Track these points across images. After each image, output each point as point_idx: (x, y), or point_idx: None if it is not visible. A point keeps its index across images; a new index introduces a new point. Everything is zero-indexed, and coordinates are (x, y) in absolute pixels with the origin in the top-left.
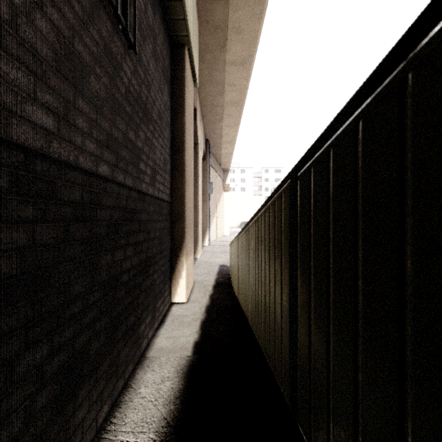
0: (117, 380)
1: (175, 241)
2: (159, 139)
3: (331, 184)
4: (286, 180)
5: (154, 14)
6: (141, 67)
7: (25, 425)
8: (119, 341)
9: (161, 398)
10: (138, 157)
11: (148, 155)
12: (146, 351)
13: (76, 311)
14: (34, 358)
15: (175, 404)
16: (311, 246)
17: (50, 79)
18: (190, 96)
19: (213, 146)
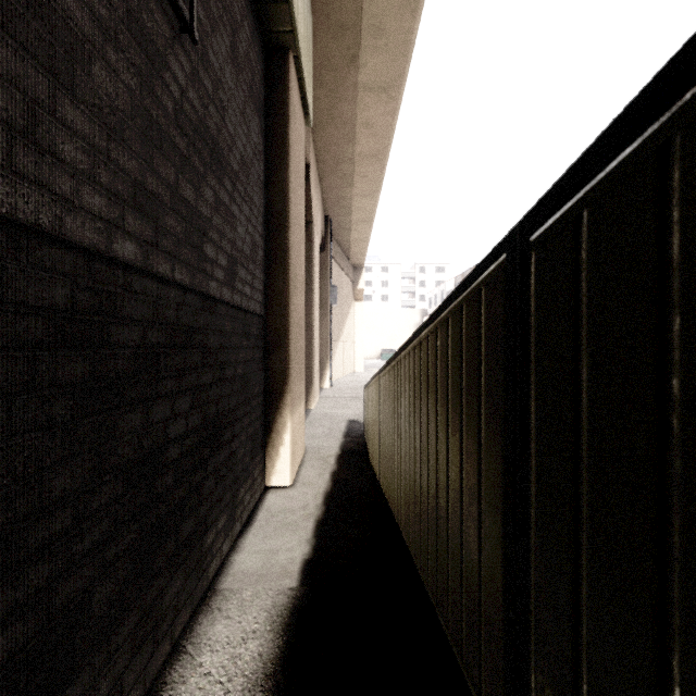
0: (157, 644)
1: (273, 382)
2: (244, 206)
3: (676, 236)
4: (495, 257)
5: None
6: (208, 73)
7: None
8: (160, 571)
9: (239, 675)
10: (201, 232)
11: (222, 231)
12: (218, 579)
13: (57, 530)
14: None
15: (264, 689)
16: (581, 412)
17: None
18: (299, 138)
19: (337, 227)
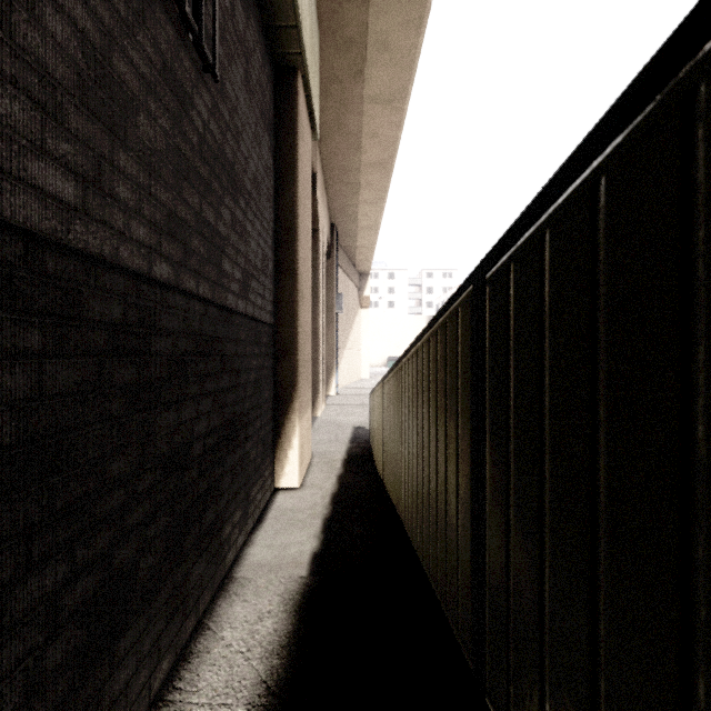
0: (185, 617)
1: (282, 388)
2: (256, 221)
3: (546, 290)
4: (466, 286)
5: (246, 17)
6: (226, 103)
7: (26, 700)
8: (188, 553)
9: (257, 646)
10: (220, 250)
11: (237, 247)
12: (234, 569)
13: (114, 506)
14: (42, 585)
15: (280, 657)
16: (509, 398)
17: (70, 117)
18: (307, 152)
19: (343, 234)
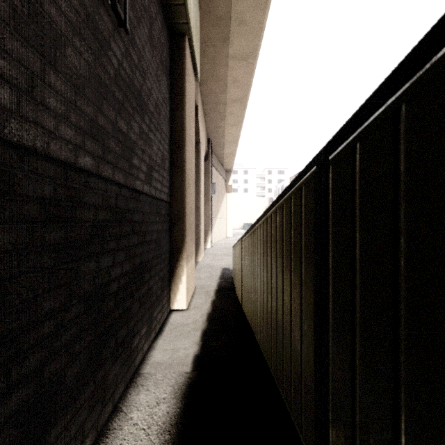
0: (104, 405)
1: (175, 244)
2: (157, 133)
3: (402, 160)
4: (310, 168)
5: None
6: (135, 50)
7: None
8: (106, 360)
9: (155, 425)
10: (131, 150)
11: (143, 149)
12: (141, 366)
13: (46, 333)
14: None
15: (170, 433)
16: (355, 259)
17: (6, 40)
18: (191, 90)
19: (215, 145)
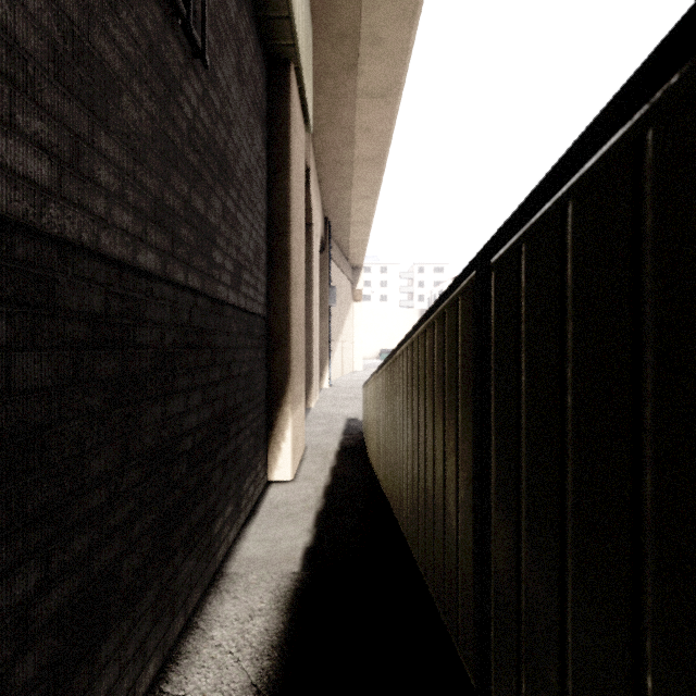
0: (173, 617)
1: (275, 380)
2: (248, 213)
3: (569, 271)
4: (468, 273)
5: (238, 6)
6: (217, 91)
7: None
8: (176, 551)
9: (247, 647)
10: (210, 240)
11: (229, 238)
12: (225, 564)
13: (95, 506)
14: (11, 595)
15: (270, 658)
16: (521, 395)
17: (44, 92)
18: (300, 145)
19: (336, 228)
